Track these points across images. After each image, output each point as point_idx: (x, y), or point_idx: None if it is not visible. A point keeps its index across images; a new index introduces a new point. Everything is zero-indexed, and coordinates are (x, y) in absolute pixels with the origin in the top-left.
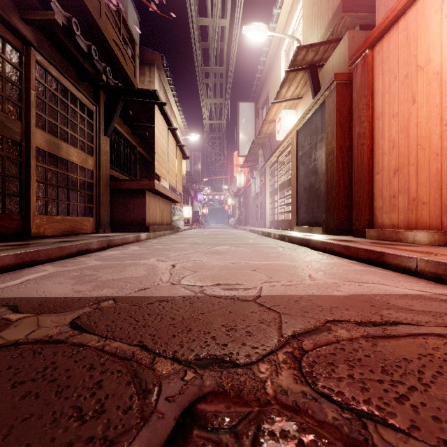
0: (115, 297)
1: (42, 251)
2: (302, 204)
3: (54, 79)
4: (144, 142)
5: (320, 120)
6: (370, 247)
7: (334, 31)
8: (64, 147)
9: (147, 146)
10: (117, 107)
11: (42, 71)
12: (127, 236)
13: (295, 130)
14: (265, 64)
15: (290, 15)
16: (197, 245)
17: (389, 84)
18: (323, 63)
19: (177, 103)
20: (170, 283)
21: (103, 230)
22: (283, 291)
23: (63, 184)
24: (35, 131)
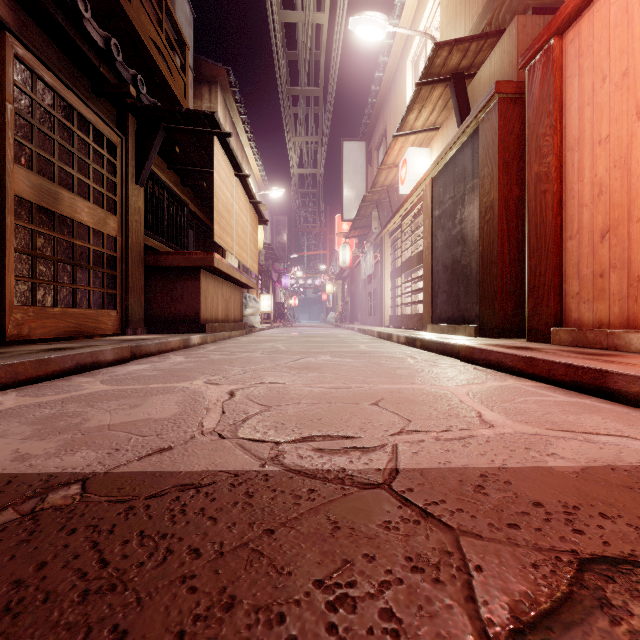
0: (91, 474)
1: (2, 368)
2: (440, 290)
3: (48, 89)
4: (200, 198)
5: (471, 159)
6: (574, 361)
7: (493, 19)
8: (66, 197)
9: (204, 203)
10: (155, 140)
11: (26, 74)
12: (168, 340)
13: (428, 178)
14: (382, 83)
15: (420, 5)
16: (278, 354)
17: (592, 91)
18: (474, 71)
19: (252, 142)
20: (215, 436)
21: (132, 331)
22: (441, 457)
23: (65, 256)
24: (14, 170)
